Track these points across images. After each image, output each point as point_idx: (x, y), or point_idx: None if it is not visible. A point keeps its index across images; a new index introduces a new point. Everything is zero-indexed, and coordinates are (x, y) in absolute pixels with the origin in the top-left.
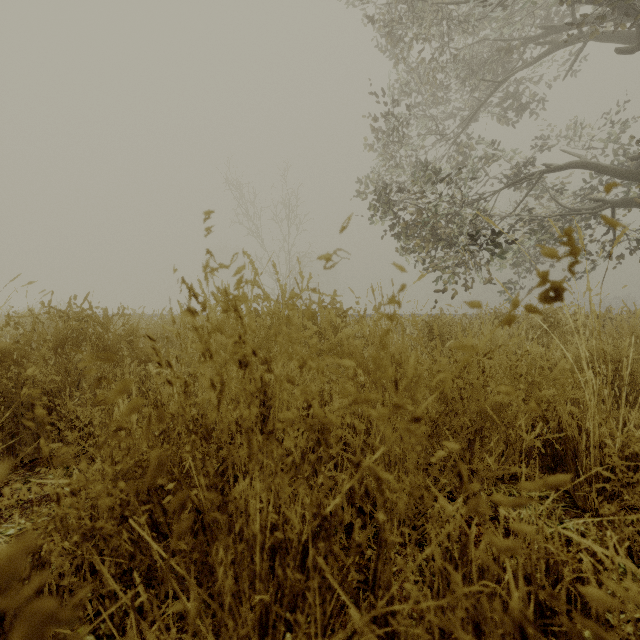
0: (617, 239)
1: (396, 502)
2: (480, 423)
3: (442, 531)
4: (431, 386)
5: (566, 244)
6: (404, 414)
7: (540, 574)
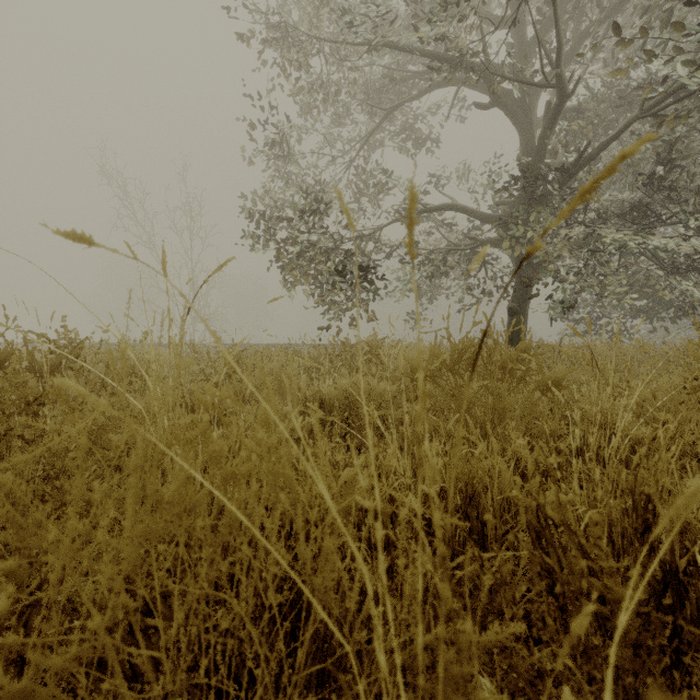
0: (219, 268)
1: None
2: None
3: None
4: None
5: None
6: None
7: None
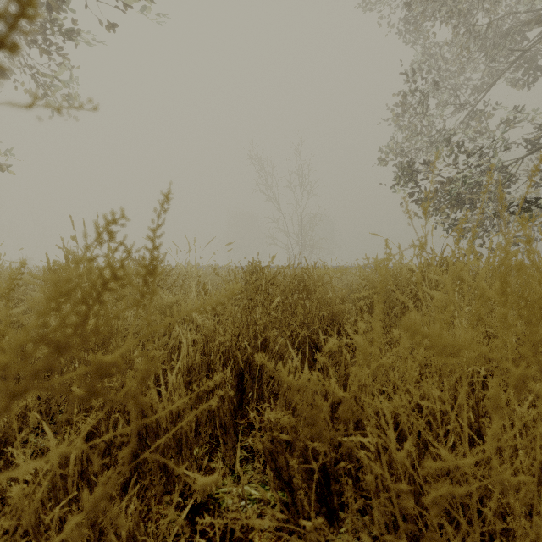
0: None
1: None
2: None
3: None
4: None
5: None
6: None
7: None
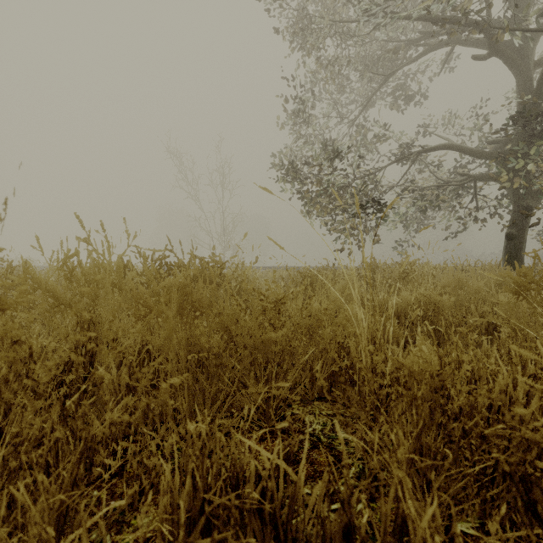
0: (389, 206)
1: (117, 420)
2: (256, 355)
3: (165, 443)
4: (222, 325)
5: (4, 209)
6: (172, 348)
7: (212, 474)
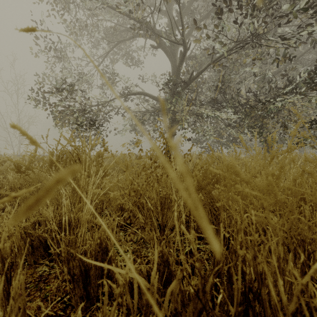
0: None
1: None
2: None
3: None
4: None
5: None
6: None
7: None
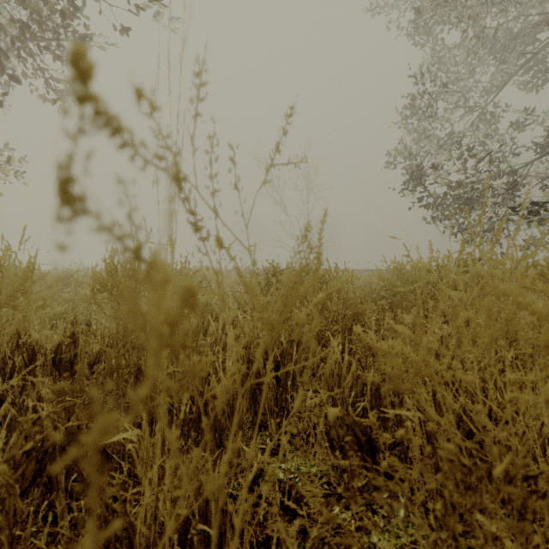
0: None
1: None
2: None
3: None
4: None
5: None
6: None
7: None
